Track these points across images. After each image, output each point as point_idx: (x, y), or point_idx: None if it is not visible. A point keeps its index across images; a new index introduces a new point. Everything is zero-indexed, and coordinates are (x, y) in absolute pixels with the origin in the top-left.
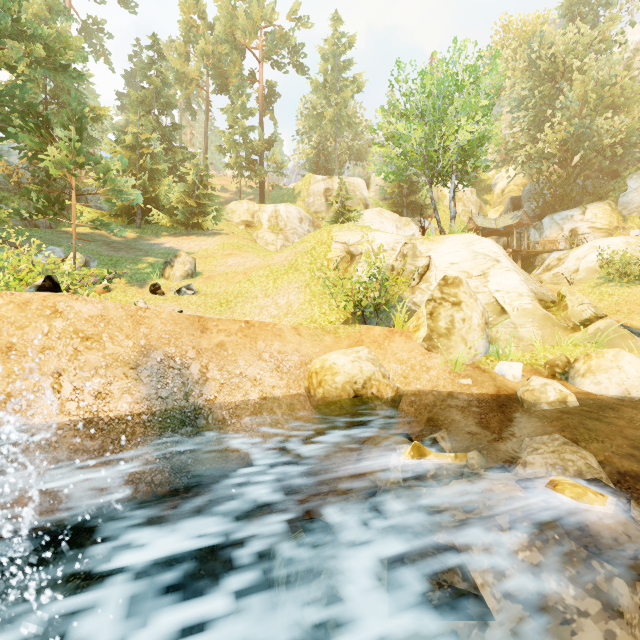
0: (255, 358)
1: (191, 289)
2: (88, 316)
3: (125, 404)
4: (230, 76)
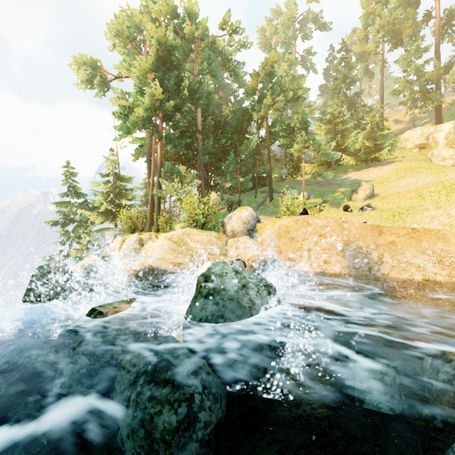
0: (419, 253)
1: (370, 207)
2: (320, 225)
3: (337, 268)
4: (403, 30)
